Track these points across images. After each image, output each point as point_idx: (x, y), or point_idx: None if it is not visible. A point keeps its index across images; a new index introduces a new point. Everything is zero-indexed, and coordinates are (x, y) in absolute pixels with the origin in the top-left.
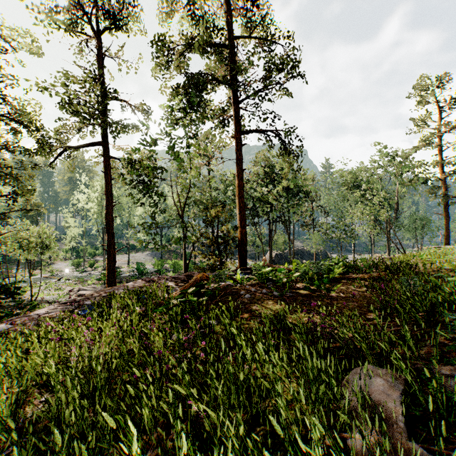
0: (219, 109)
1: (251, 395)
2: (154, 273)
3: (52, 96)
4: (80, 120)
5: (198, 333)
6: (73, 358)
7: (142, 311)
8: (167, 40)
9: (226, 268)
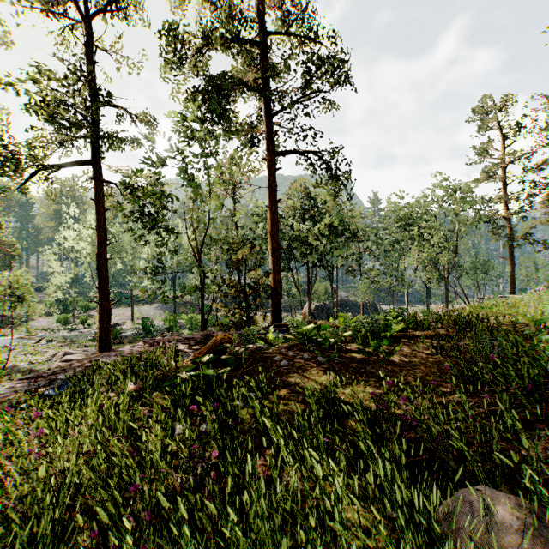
0: (247, 124)
1: (295, 534)
2: (165, 330)
3: (20, 95)
4: (59, 129)
5: (214, 426)
6: (9, 478)
7: (138, 388)
8: (179, 32)
9: (255, 325)
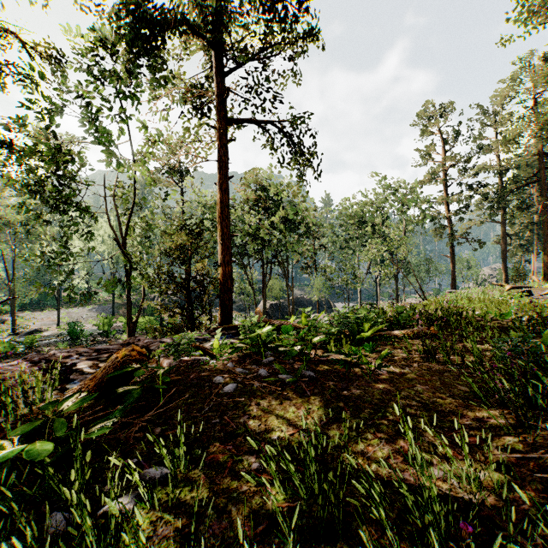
0: (191, 87)
1: None
2: (98, 336)
3: None
4: None
5: None
6: None
7: None
8: None
9: (200, 328)
